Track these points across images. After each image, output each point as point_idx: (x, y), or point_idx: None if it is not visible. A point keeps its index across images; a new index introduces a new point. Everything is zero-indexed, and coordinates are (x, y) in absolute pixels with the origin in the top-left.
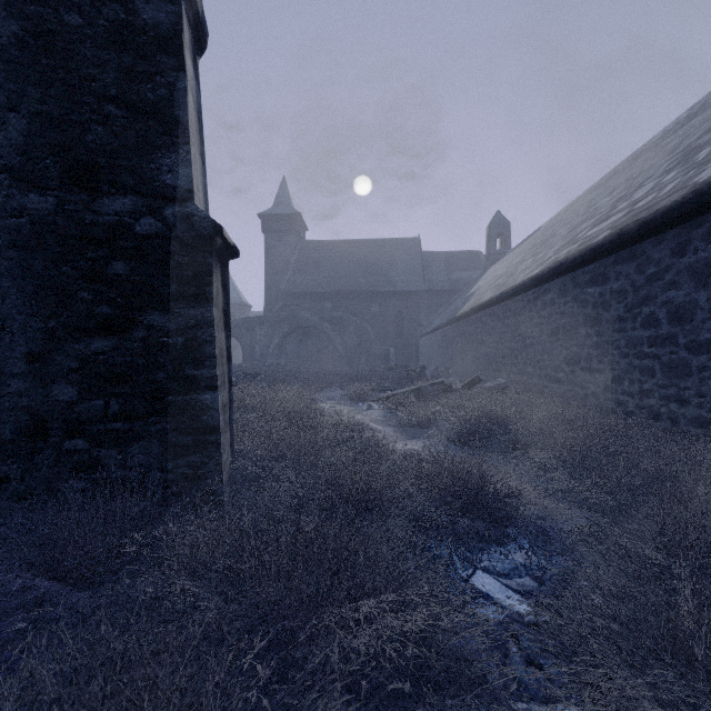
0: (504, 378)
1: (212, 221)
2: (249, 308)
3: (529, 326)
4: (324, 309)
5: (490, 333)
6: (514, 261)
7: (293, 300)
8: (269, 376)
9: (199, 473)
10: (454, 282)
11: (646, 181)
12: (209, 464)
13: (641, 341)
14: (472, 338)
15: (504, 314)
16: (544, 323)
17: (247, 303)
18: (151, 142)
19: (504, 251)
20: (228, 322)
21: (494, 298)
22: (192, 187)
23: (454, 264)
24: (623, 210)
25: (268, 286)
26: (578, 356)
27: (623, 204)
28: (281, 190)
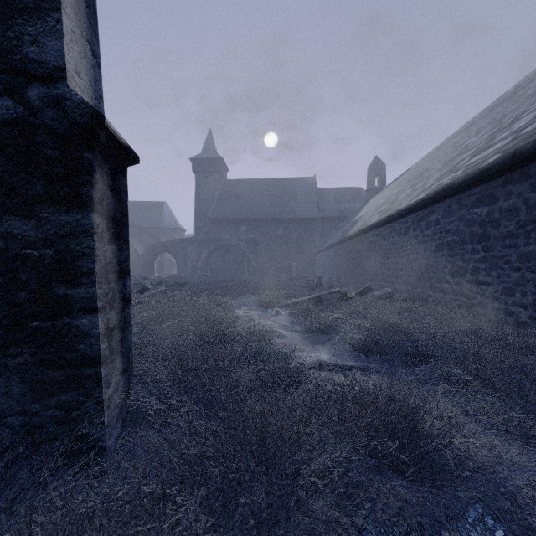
0: (390, 287)
1: (90, 107)
2: (183, 231)
3: (413, 243)
4: (241, 232)
5: (376, 250)
6: (393, 192)
7: (217, 225)
8: (195, 284)
9: (73, 415)
10: (342, 211)
11: (521, 115)
12: (86, 403)
13: (535, 256)
14: (360, 254)
15: (390, 234)
16: (429, 241)
17: (181, 228)
18: (8, 4)
19: (381, 187)
20: (122, 233)
21: (381, 220)
22: (64, 64)
23: (342, 198)
24: (507, 138)
25: (197, 214)
26: (463, 269)
27: (504, 134)
28: (208, 140)
